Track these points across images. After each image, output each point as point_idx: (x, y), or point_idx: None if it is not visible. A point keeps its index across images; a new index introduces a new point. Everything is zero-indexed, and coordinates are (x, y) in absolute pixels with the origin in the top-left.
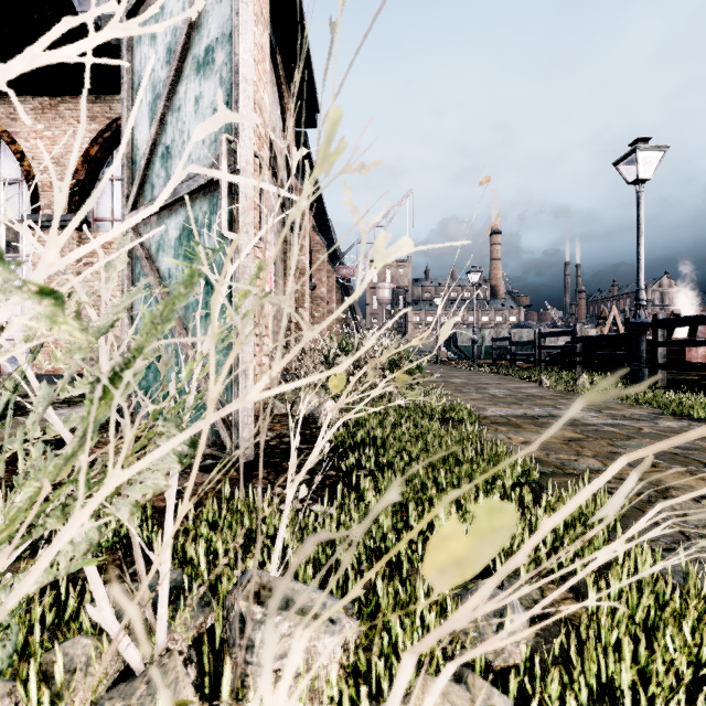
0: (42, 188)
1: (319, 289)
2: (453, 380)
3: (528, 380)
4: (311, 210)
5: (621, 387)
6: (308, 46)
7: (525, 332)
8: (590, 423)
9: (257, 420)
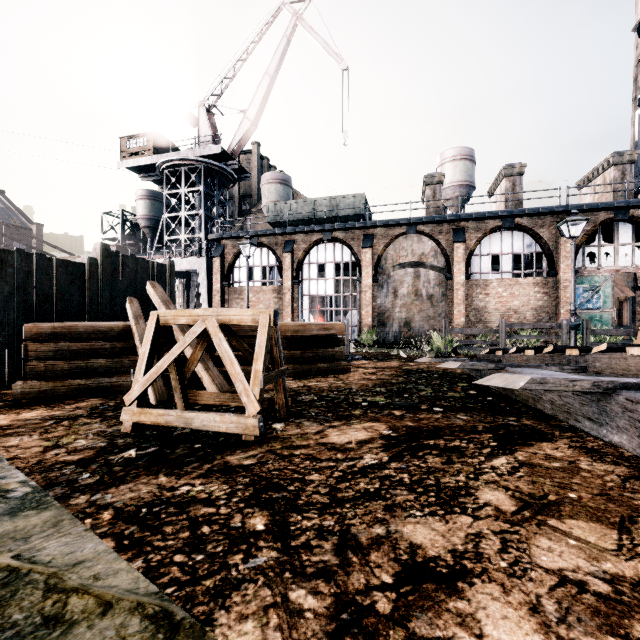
0: None
1: None
2: None
3: None
4: None
5: None
6: None
7: None
8: None
9: None
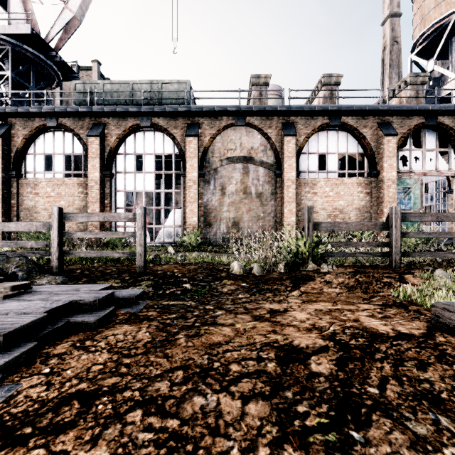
0: (451, 181)
1: None
2: None
3: None
4: None
5: None
6: None
7: None
8: None
9: None
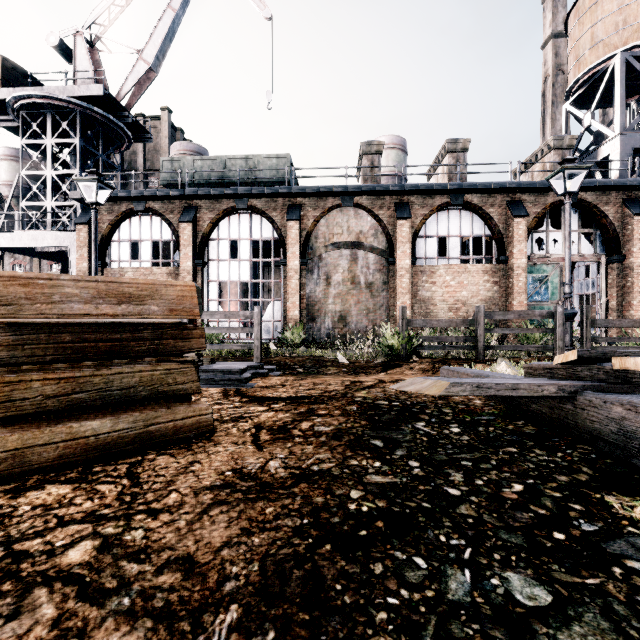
0: None
1: None
2: None
3: None
4: None
5: None
6: None
7: None
8: None
9: None
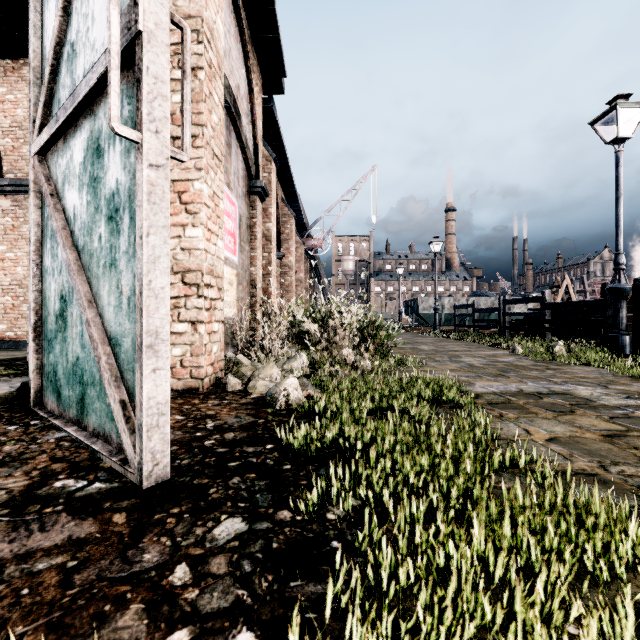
0: (4, 152)
1: (287, 258)
2: (421, 346)
3: (497, 346)
4: (279, 181)
5: (601, 355)
6: (273, 1)
7: (483, 300)
8: (610, 404)
9: (202, 401)
